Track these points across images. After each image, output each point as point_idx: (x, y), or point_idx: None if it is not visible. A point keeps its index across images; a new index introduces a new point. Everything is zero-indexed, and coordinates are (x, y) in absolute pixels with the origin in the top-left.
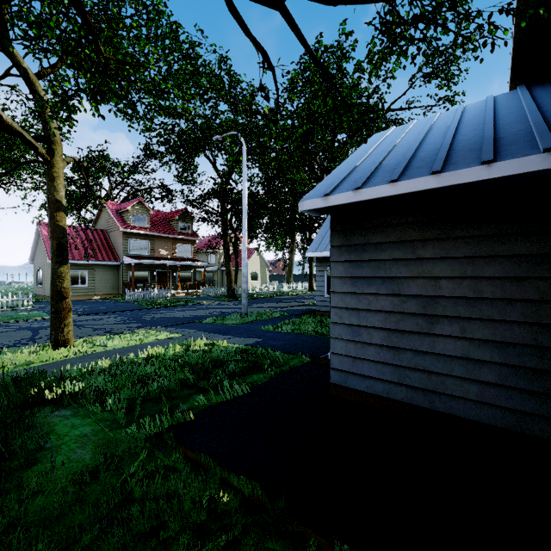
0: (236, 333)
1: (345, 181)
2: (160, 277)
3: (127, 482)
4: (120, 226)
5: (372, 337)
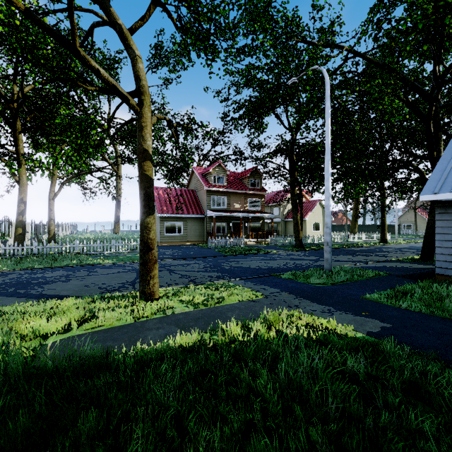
0: (333, 302)
1: None
2: (234, 227)
3: None
4: (205, 186)
5: None
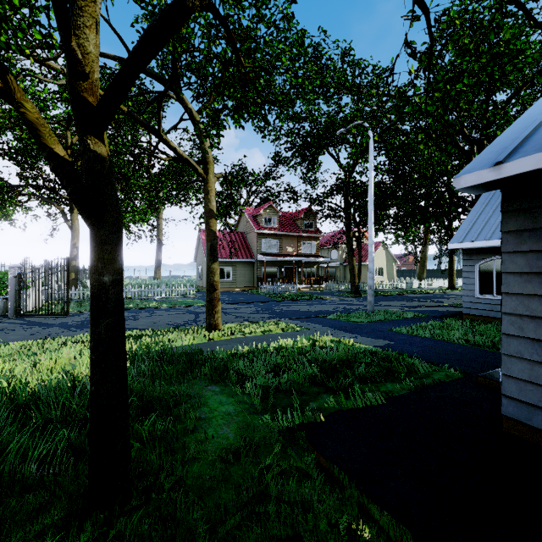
0: (362, 332)
1: (529, 140)
2: (287, 273)
3: (263, 474)
4: (255, 228)
5: None
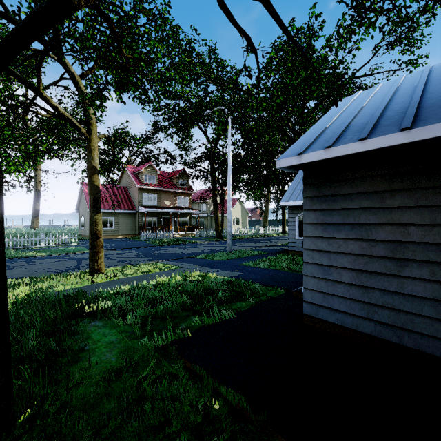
0: (222, 267)
1: (317, 141)
2: (165, 222)
3: (142, 383)
4: (137, 184)
5: (341, 276)
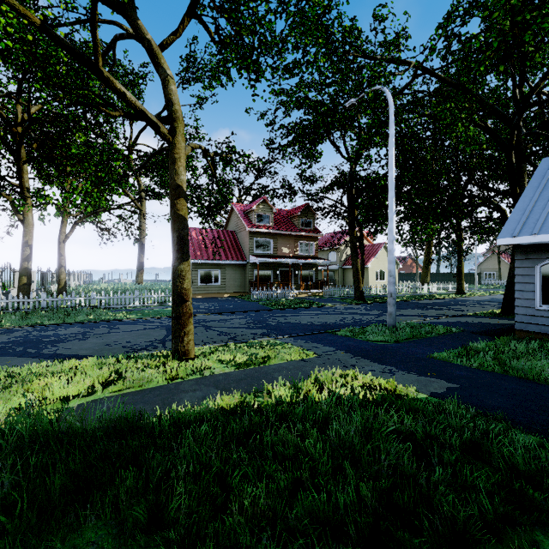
0: (395, 361)
1: None
2: (282, 276)
3: None
4: (247, 226)
5: None
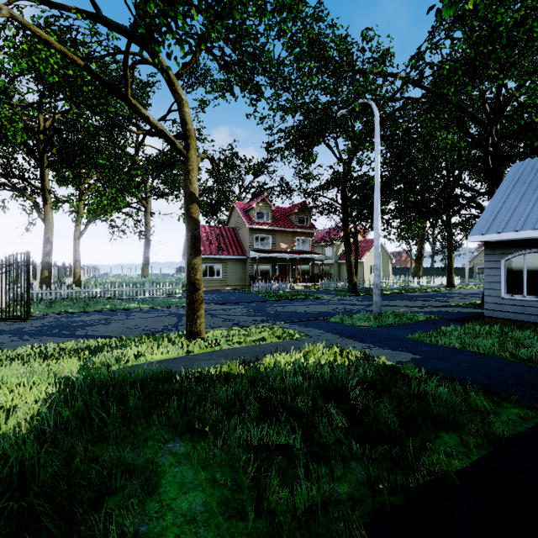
0: (375, 340)
1: None
2: (280, 270)
3: None
4: (247, 223)
5: None
